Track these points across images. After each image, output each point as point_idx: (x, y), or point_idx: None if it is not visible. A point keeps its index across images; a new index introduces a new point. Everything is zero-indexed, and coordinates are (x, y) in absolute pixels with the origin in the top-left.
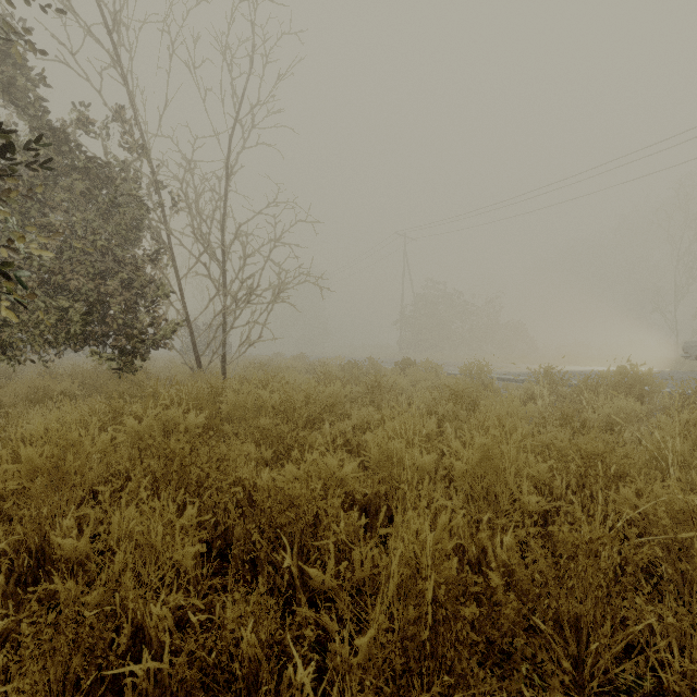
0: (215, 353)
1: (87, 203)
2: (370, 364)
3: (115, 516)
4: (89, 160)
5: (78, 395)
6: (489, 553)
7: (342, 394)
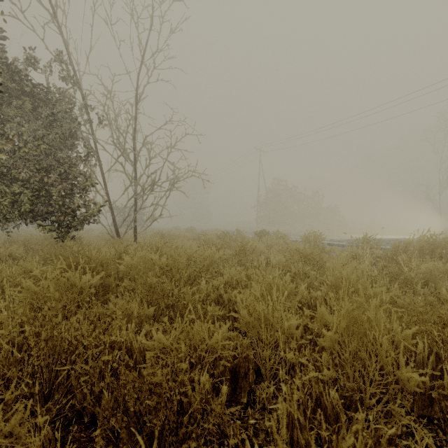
0: (128, 226)
1: (35, 118)
2: (238, 234)
3: None
4: (35, 86)
5: (22, 257)
6: None
7: (217, 256)
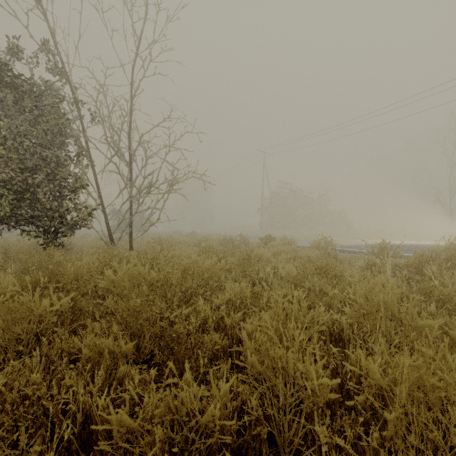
0: (123, 231)
1: (18, 113)
2: (241, 239)
3: None
4: (17, 77)
5: None
6: None
7: (218, 268)
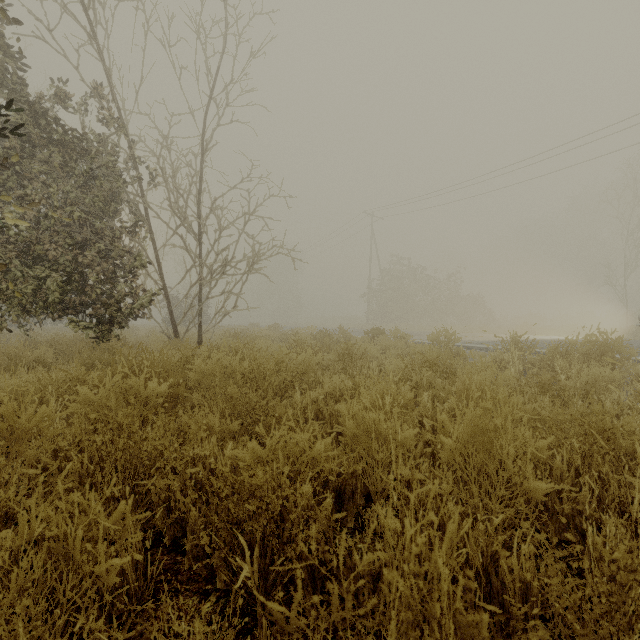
0: (191, 322)
1: (65, 175)
2: (341, 333)
3: (24, 517)
4: (66, 133)
5: (53, 363)
6: (501, 564)
7: (314, 362)
